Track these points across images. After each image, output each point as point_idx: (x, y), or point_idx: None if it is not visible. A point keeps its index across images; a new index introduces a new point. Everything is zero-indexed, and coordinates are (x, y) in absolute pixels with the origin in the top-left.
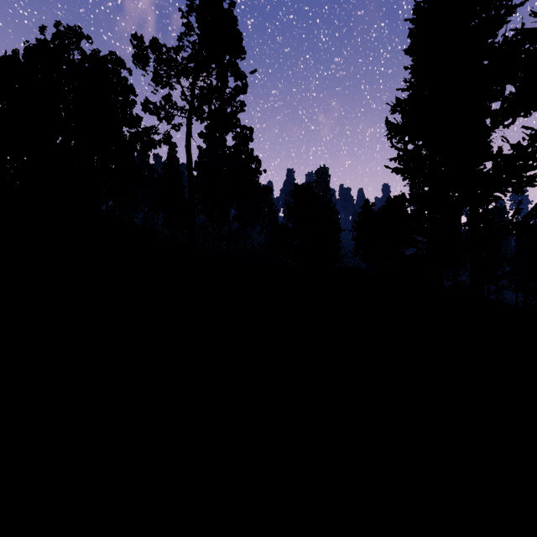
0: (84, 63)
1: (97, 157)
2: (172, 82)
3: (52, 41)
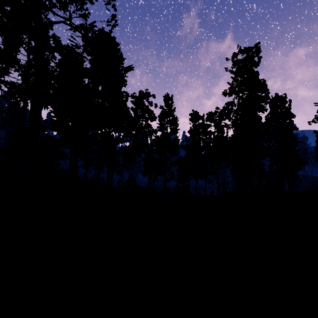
0: None
1: None
2: None
3: None
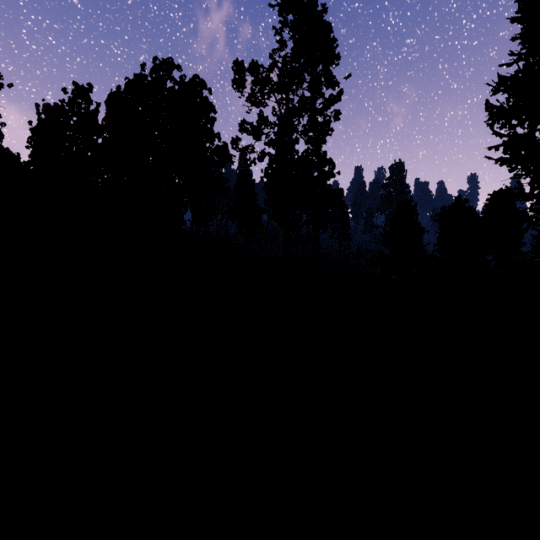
0: (178, 91)
1: (185, 174)
2: (264, 100)
3: (151, 75)
